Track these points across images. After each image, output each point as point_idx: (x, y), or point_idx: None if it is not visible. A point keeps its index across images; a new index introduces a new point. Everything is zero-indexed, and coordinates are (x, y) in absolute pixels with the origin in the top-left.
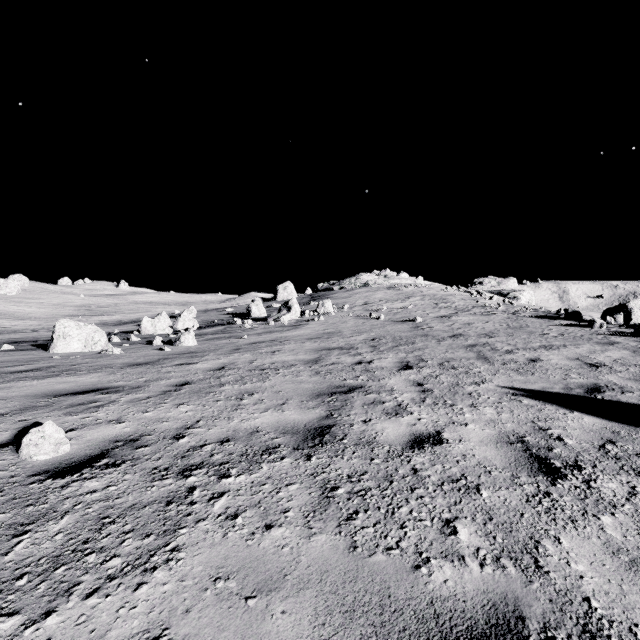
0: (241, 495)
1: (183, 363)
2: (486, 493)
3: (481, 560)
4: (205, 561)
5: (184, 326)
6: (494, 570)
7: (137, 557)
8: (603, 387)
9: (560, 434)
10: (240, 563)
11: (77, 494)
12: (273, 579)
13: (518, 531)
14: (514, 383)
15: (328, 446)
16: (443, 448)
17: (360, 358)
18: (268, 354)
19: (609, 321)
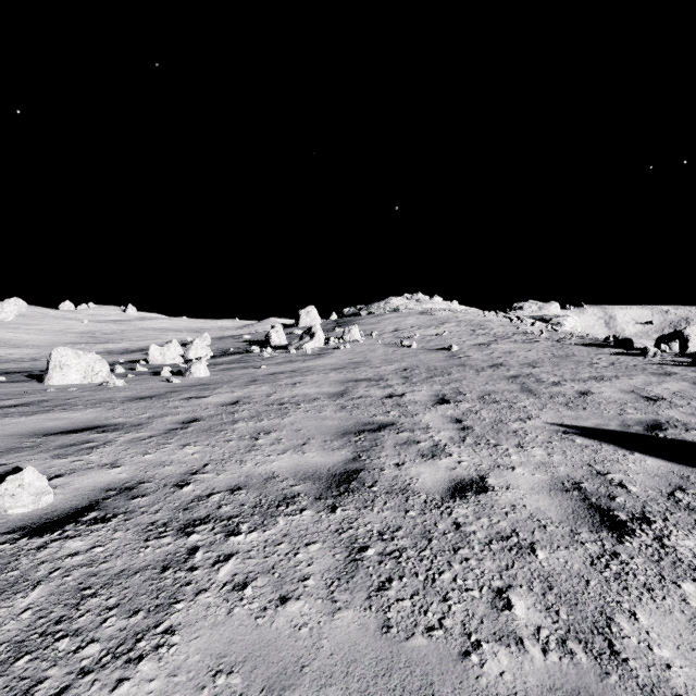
0: (252, 558)
1: (192, 397)
2: (543, 554)
3: (543, 644)
4: (204, 647)
5: (196, 355)
6: (560, 658)
7: (120, 642)
8: (664, 424)
9: (621, 479)
10: (247, 650)
11: (55, 557)
12: (287, 672)
13: (585, 604)
14: (564, 419)
15: (355, 495)
16: (488, 497)
17: (391, 391)
18: (288, 386)
19: (663, 349)
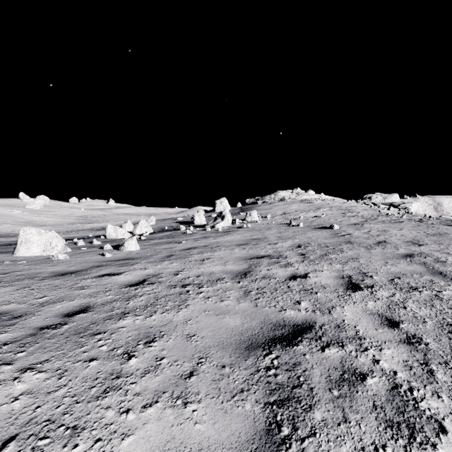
0: None
1: (107, 273)
2: None
3: None
4: None
5: (141, 231)
6: None
7: None
8: None
9: None
10: None
11: None
12: None
13: None
14: None
15: None
16: None
17: (292, 270)
18: (196, 263)
19: None
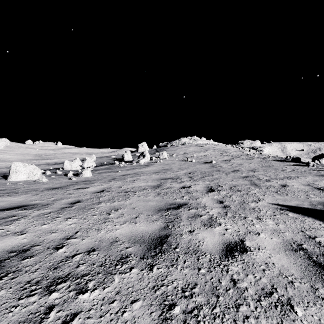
0: (90, 317)
1: (80, 188)
2: (300, 311)
3: None
4: None
5: (88, 165)
6: None
7: None
8: None
9: None
10: None
11: None
12: None
13: None
14: (278, 201)
15: (165, 255)
16: (249, 256)
17: (183, 184)
18: (130, 182)
19: (316, 163)
